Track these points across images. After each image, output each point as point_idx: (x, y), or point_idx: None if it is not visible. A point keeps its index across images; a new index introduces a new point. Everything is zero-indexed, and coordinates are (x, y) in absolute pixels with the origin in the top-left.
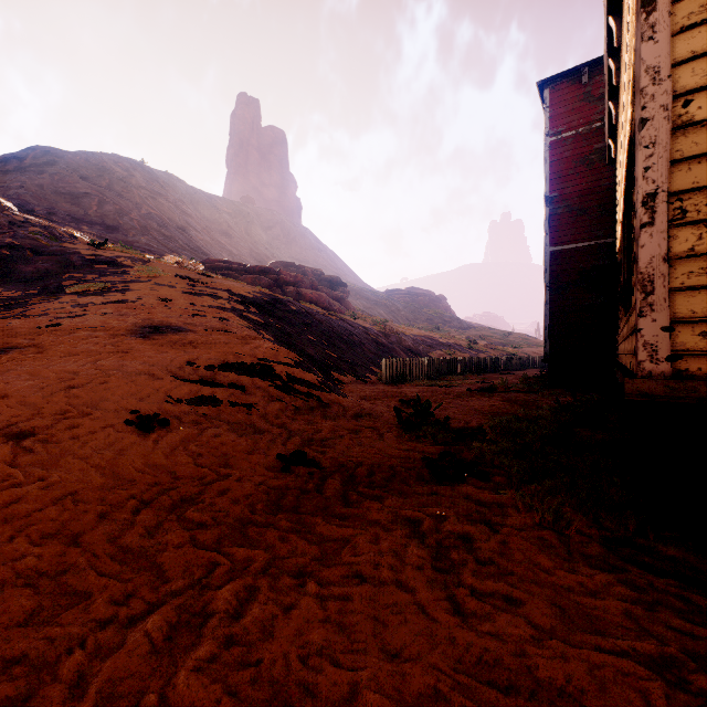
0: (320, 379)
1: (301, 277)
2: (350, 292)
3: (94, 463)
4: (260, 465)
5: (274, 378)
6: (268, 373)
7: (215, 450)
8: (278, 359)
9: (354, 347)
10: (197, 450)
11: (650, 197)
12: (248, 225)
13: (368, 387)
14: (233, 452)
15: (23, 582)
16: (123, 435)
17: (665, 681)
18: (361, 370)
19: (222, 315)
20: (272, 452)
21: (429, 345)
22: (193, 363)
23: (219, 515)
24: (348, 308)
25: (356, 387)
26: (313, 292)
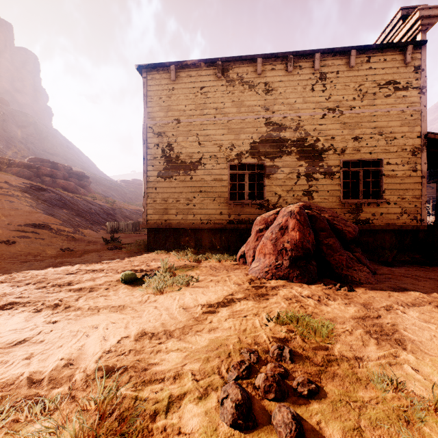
0: (73, 230)
1: (55, 172)
2: (92, 180)
3: (1, 250)
4: (55, 251)
5: (51, 229)
6: (48, 228)
7: (38, 248)
8: (52, 222)
9: (92, 216)
10: (31, 248)
11: (144, 193)
12: (3, 123)
13: (98, 235)
14: (44, 249)
15: (14, 261)
16: (2, 245)
17: (124, 257)
18: (96, 227)
19: (10, 199)
20: (58, 249)
21: (139, 214)
22: (11, 224)
23: (49, 256)
24: (90, 192)
25: (92, 235)
26: (65, 181)
